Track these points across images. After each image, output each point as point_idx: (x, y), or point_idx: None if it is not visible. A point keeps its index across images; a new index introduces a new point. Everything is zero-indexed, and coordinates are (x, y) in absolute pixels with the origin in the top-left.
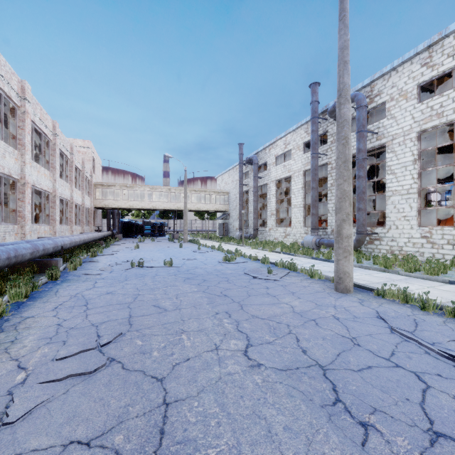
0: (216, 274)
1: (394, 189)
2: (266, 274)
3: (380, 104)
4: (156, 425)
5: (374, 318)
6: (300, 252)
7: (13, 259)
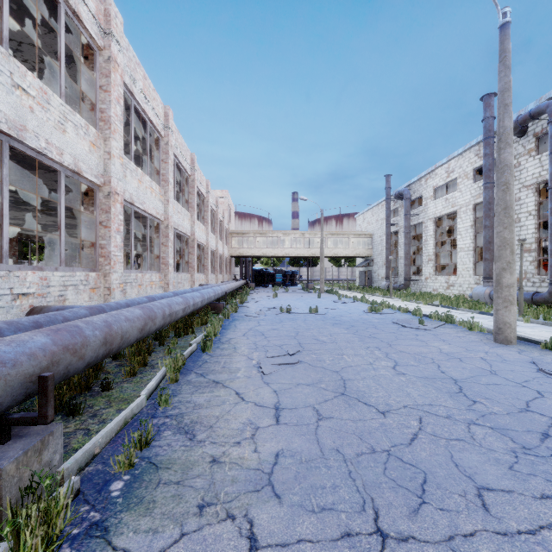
0: (363, 322)
1: None
2: (417, 324)
3: None
4: (340, 384)
5: (525, 362)
6: (464, 306)
7: (209, 300)
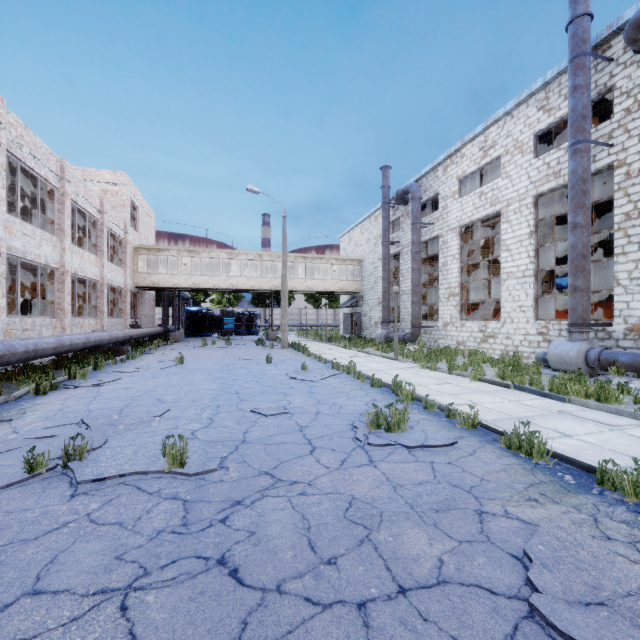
0: (359, 603)
1: None
2: None
3: None
4: None
5: None
6: (575, 390)
7: None
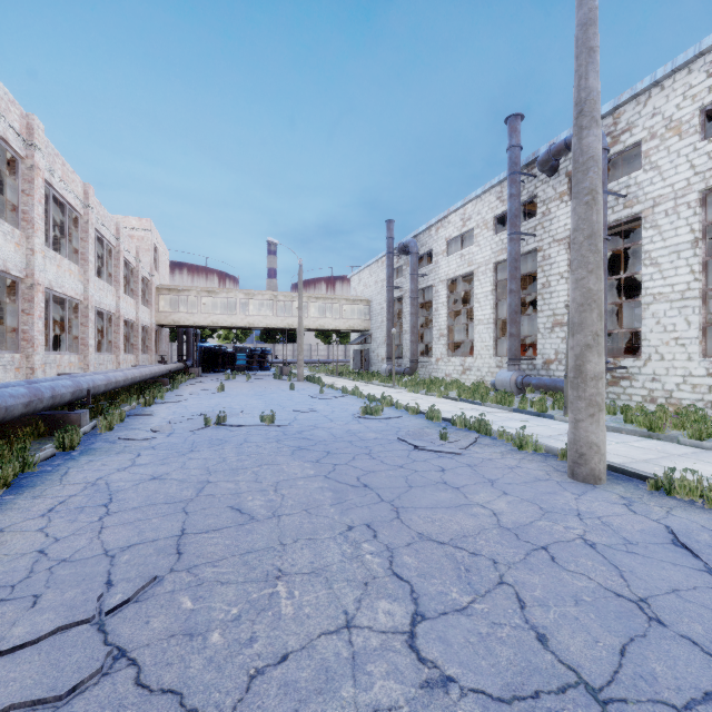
0: (349, 441)
1: (657, 291)
2: (438, 440)
3: (631, 146)
4: None
5: (668, 546)
6: (491, 400)
7: None
